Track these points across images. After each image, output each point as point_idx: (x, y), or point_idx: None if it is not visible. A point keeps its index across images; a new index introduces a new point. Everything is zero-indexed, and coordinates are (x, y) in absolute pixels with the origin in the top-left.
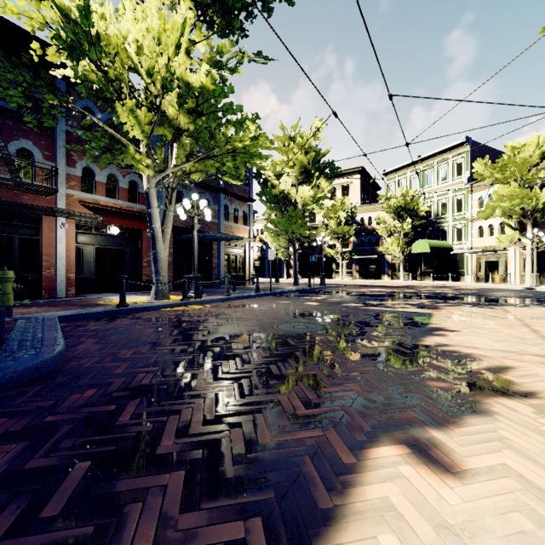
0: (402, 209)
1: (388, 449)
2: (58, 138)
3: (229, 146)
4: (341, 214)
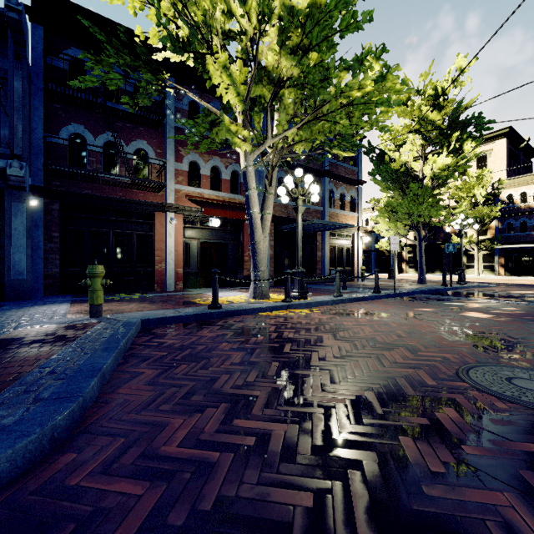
0: None
1: None
2: (167, 135)
3: (343, 100)
4: (477, 191)
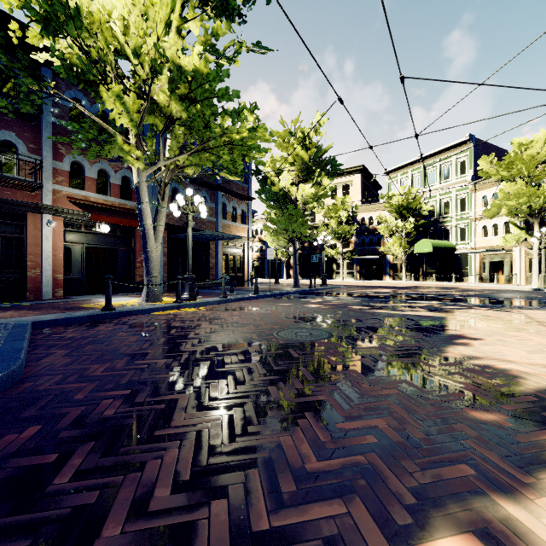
0: (404, 208)
1: (450, 544)
2: (44, 130)
3: (226, 138)
4: (341, 213)
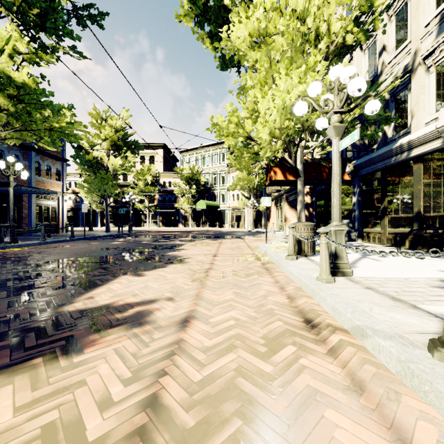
0: (190, 178)
1: (126, 276)
2: None
3: (46, 124)
4: (147, 177)
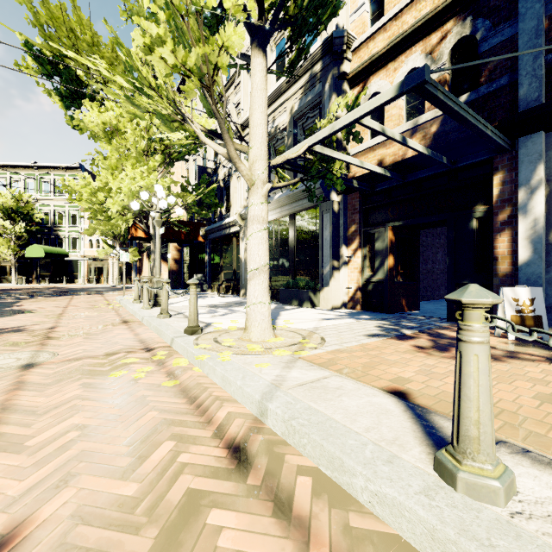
0: (14, 211)
1: None
2: None
3: None
4: None
